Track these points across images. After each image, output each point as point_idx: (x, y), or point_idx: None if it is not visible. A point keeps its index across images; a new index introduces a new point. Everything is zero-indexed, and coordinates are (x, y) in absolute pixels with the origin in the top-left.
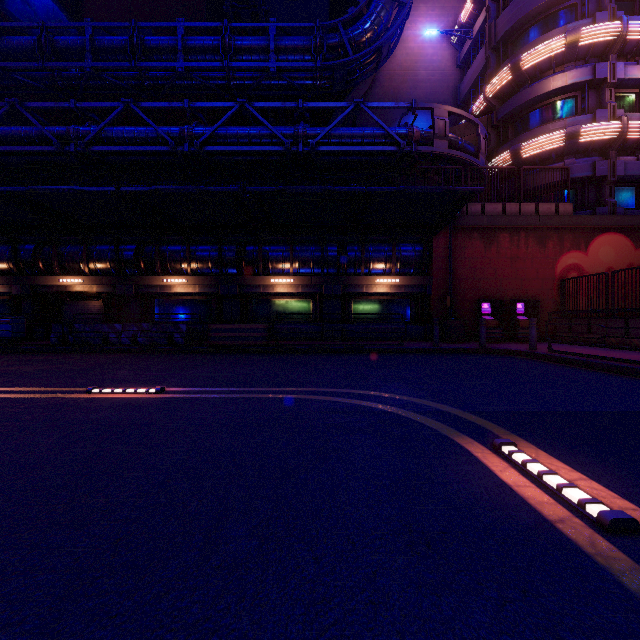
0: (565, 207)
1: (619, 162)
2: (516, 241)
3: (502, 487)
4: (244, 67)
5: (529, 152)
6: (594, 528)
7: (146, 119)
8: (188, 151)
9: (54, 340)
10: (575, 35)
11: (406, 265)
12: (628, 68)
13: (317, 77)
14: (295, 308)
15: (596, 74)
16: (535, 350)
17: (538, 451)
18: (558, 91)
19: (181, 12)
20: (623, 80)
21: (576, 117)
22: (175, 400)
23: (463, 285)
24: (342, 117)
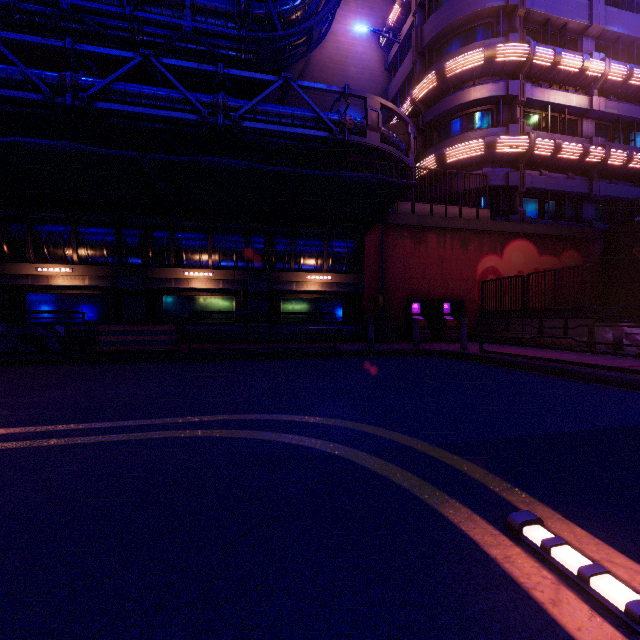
0: (484, 212)
1: (527, 175)
2: (443, 242)
3: None
4: (152, 20)
5: (453, 157)
6: None
7: (7, 54)
8: (71, 105)
9: None
10: (492, 50)
11: (338, 262)
12: (534, 90)
13: (242, 49)
14: (215, 306)
15: (509, 90)
16: (467, 350)
17: (572, 527)
18: (477, 102)
19: None
20: (530, 100)
21: (493, 128)
22: None
23: (394, 284)
24: (269, 91)
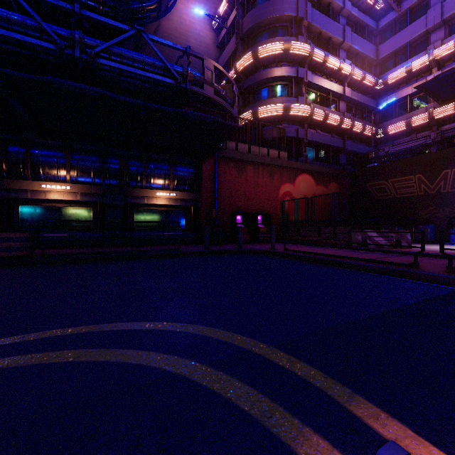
0: (283, 154)
1: (309, 131)
2: (257, 172)
3: None
4: None
5: (263, 114)
6: None
7: None
8: None
9: None
10: (288, 44)
11: (182, 183)
12: (313, 76)
13: (100, 1)
14: (73, 216)
15: (298, 74)
16: (275, 249)
17: (430, 449)
18: (279, 78)
19: None
20: (310, 82)
21: (288, 98)
22: None
23: (224, 201)
24: (123, 37)
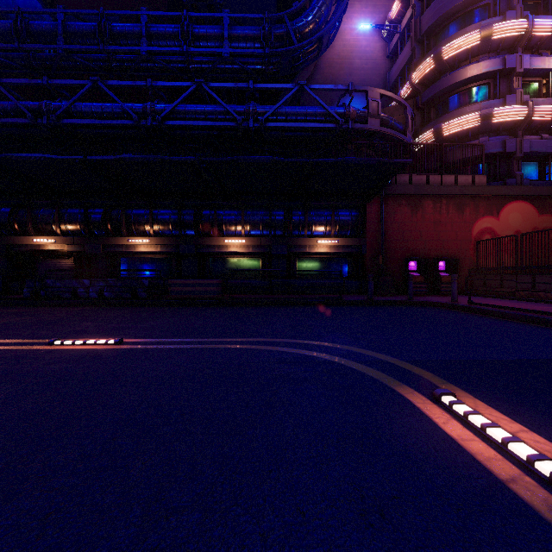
0: (480, 178)
1: (525, 140)
2: (438, 207)
3: (448, 441)
4: (201, 52)
5: (449, 131)
6: (548, 488)
7: (112, 96)
8: (150, 125)
9: (27, 294)
10: (488, 30)
11: (344, 228)
12: (533, 60)
13: (266, 62)
14: (246, 265)
15: (506, 64)
16: (456, 302)
17: (476, 401)
18: (474, 78)
19: (146, 4)
20: (529, 70)
21: (489, 101)
22: (132, 351)
23: (393, 245)
24: (288, 97)
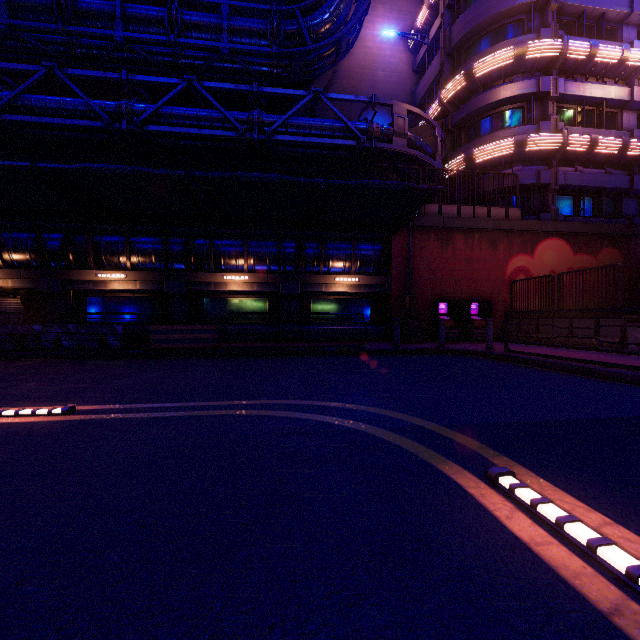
0: (514, 212)
1: (560, 172)
2: (470, 243)
3: (519, 548)
4: (193, 44)
5: (481, 157)
6: None
7: (74, 88)
8: (126, 129)
9: None
10: (523, 48)
11: (366, 264)
12: (568, 84)
13: (274, 64)
14: (250, 307)
15: (541, 87)
16: (492, 350)
17: (539, 480)
18: (507, 100)
19: None
20: (563, 95)
21: (523, 126)
22: (85, 424)
23: (421, 285)
24: (300, 106)
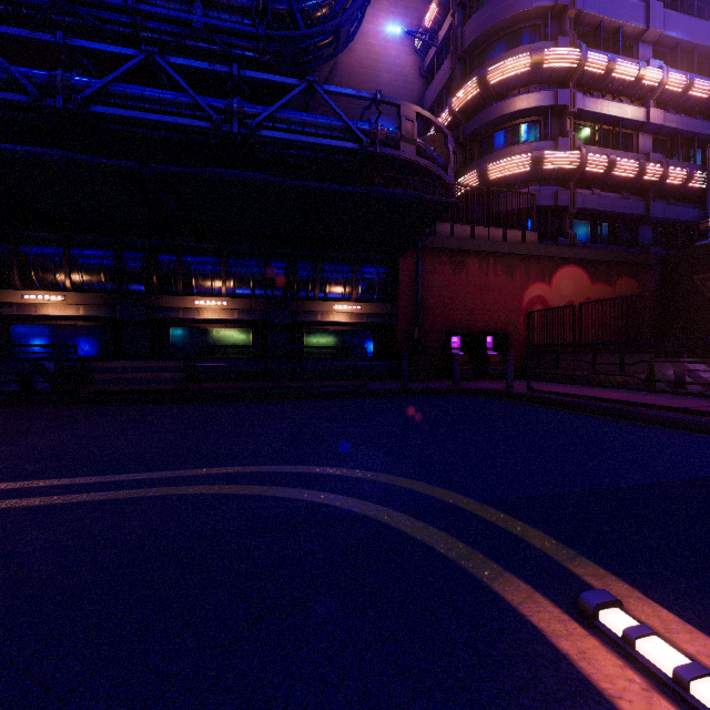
0: (531, 235)
1: (578, 194)
2: (485, 268)
3: None
4: (158, 14)
5: (496, 174)
6: None
7: None
8: (63, 108)
9: None
10: (540, 55)
11: (369, 290)
12: (585, 100)
13: (260, 49)
14: (229, 339)
15: (558, 100)
16: (513, 389)
17: (656, 609)
18: (523, 113)
19: None
20: (581, 111)
21: (540, 142)
22: None
23: (431, 315)
24: (291, 96)
